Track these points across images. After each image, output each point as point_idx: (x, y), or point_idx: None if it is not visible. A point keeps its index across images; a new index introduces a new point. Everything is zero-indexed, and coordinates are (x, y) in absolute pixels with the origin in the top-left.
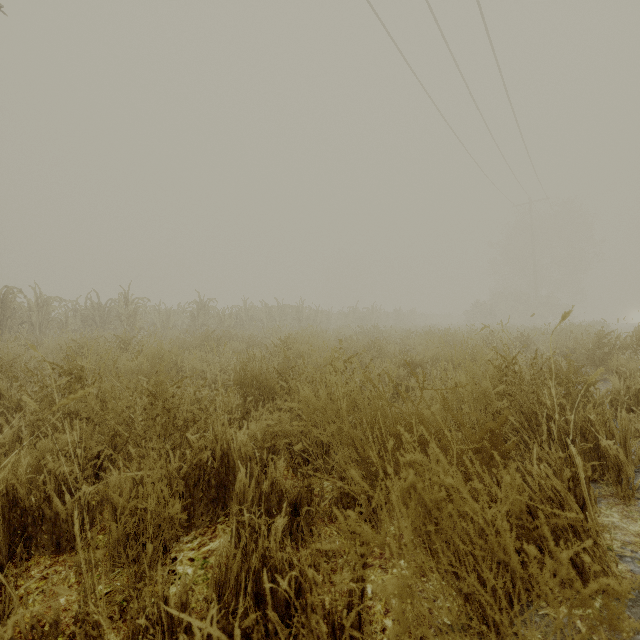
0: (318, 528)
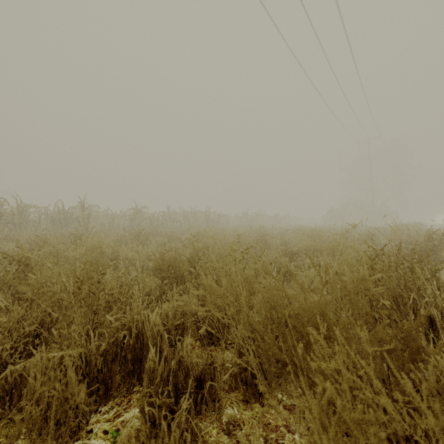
0: (220, 401)
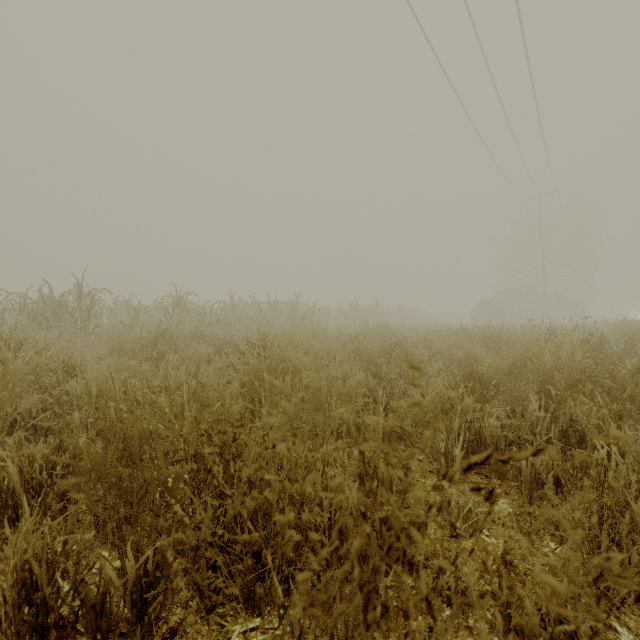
0: None
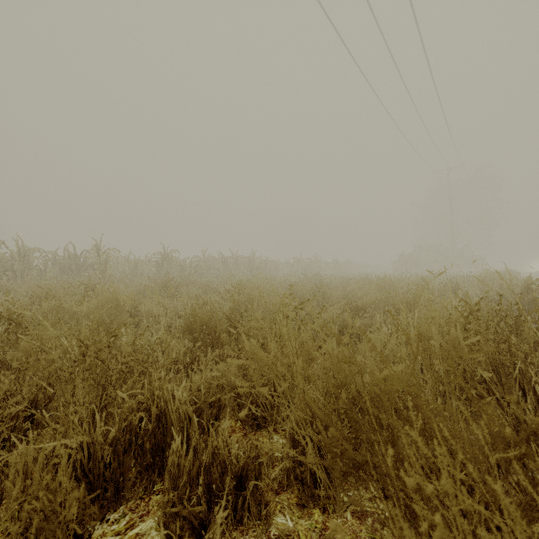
0: (267, 507)
